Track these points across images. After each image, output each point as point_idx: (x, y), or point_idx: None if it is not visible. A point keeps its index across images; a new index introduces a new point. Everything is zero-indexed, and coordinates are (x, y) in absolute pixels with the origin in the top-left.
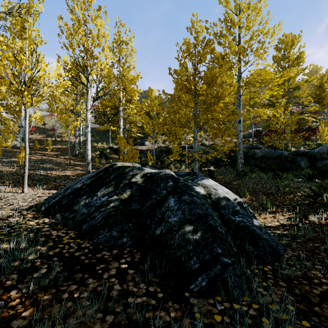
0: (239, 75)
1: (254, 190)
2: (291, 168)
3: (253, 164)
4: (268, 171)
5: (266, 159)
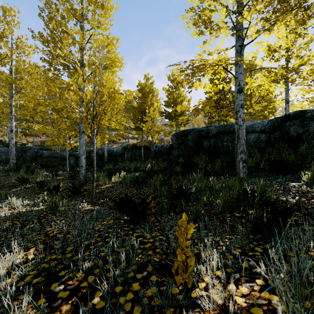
0: (11, 95)
1: (2, 183)
2: (62, 165)
3: (41, 162)
4: (46, 167)
5: (51, 158)
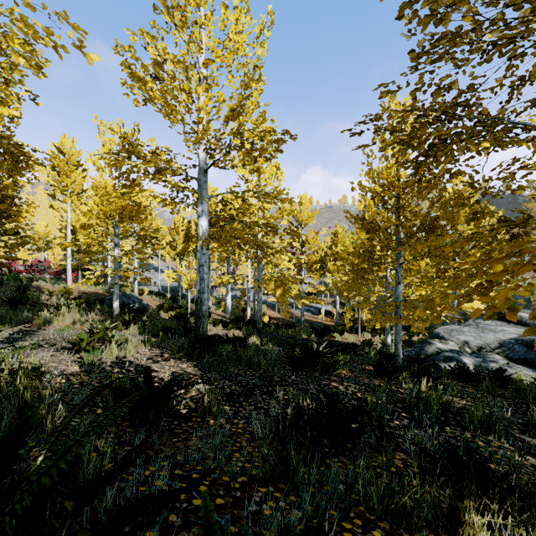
0: None
1: None
2: None
3: None
4: None
5: None
